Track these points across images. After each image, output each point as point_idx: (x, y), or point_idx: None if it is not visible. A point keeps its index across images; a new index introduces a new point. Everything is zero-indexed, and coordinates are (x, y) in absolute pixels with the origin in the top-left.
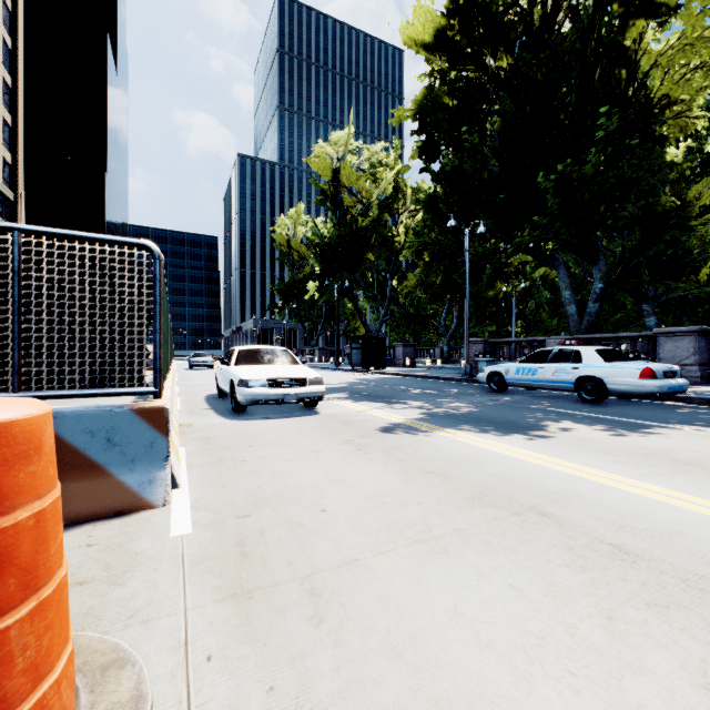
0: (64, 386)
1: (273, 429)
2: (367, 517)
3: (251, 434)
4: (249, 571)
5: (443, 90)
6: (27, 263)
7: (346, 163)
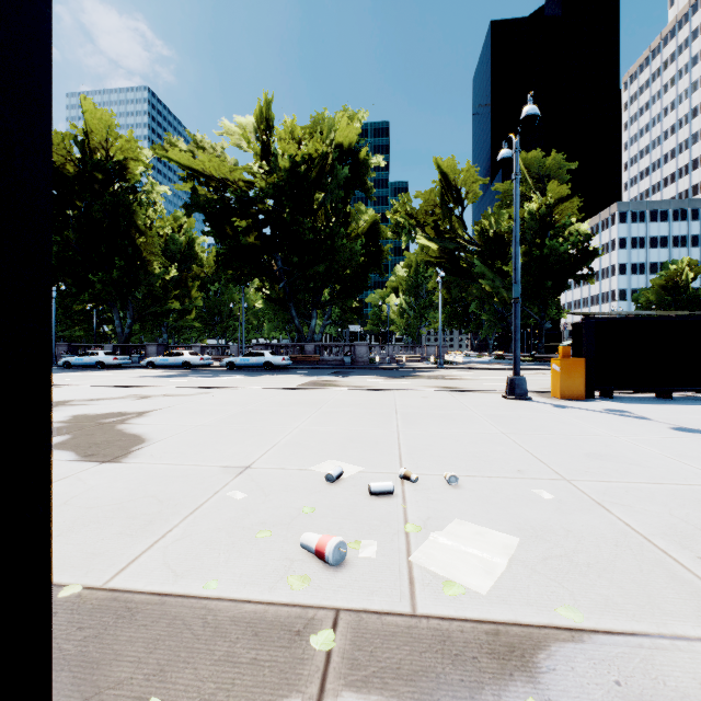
0: None
1: None
2: None
3: None
4: None
5: None
6: None
7: None
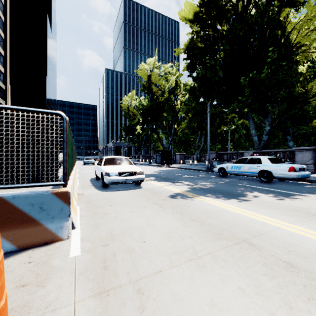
0: (19, 182)
1: (121, 196)
2: (165, 245)
3: (110, 199)
4: (107, 278)
5: (197, 40)
6: (1, 123)
7: (154, 72)
